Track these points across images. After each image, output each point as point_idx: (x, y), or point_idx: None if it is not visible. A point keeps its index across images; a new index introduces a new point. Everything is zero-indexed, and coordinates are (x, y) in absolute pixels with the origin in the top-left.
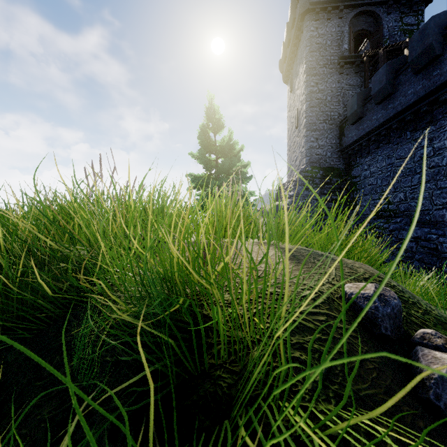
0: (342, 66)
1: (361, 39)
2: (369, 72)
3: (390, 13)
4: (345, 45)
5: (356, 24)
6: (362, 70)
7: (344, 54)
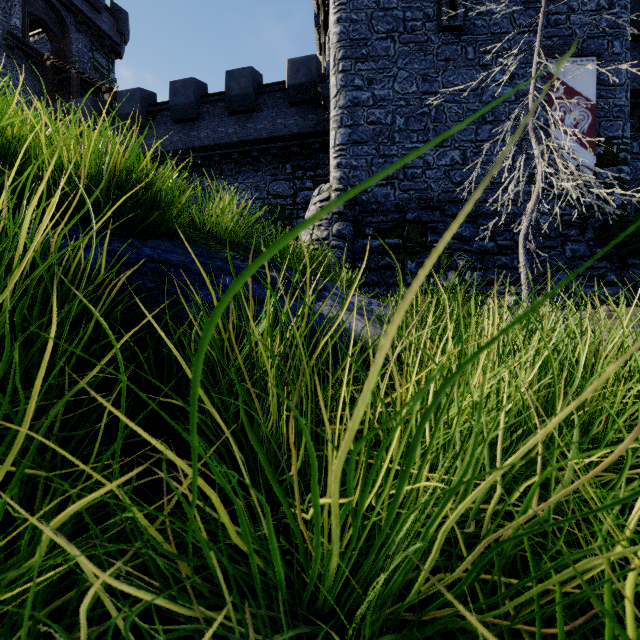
0: (12, 47)
1: (31, 25)
2: (53, 86)
3: (80, 31)
4: (17, 19)
5: (33, 4)
6: (43, 75)
7: (16, 33)
